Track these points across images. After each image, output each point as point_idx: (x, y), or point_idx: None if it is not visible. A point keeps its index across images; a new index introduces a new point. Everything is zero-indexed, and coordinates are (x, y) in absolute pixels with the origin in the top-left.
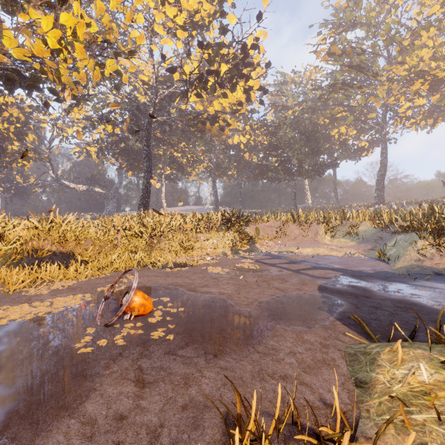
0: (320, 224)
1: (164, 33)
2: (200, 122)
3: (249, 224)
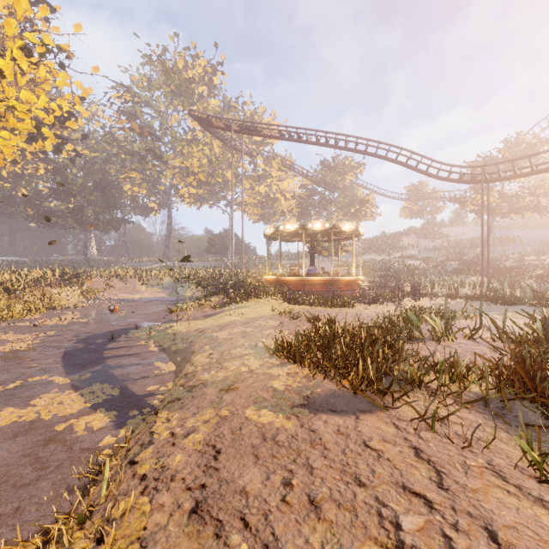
0: (136, 279)
1: None
2: None
3: (82, 280)
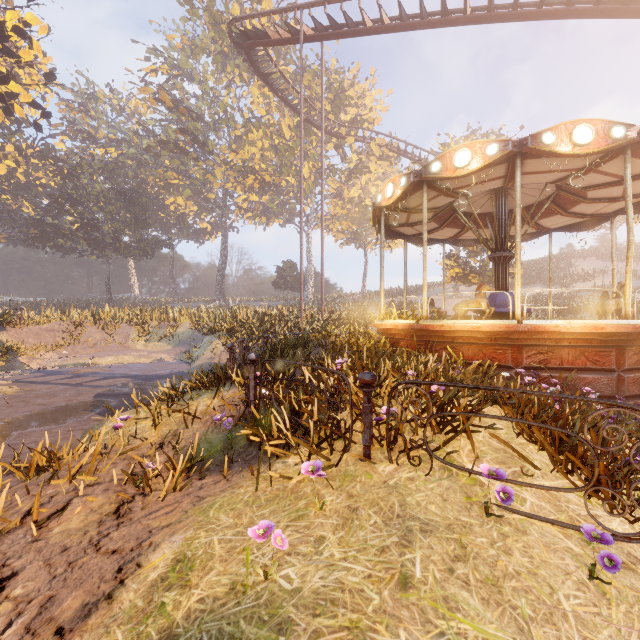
0: (133, 325)
1: None
2: None
3: (6, 328)
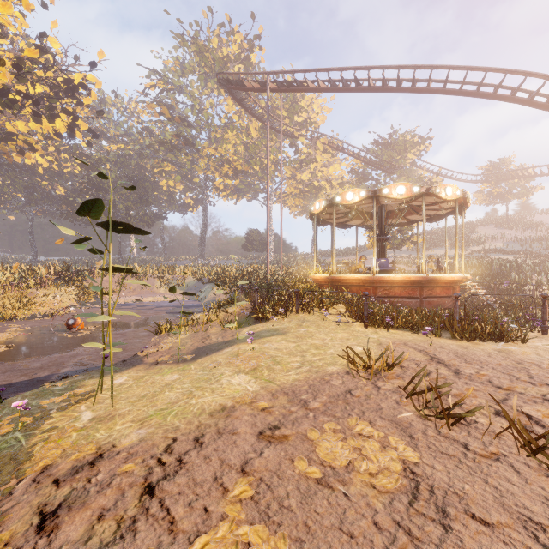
0: (156, 278)
1: None
2: None
3: (87, 279)
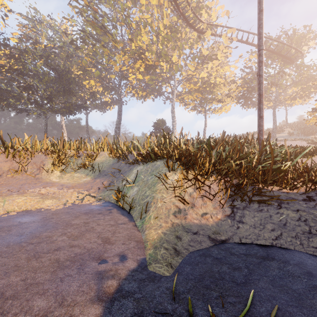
0: (49, 154)
1: None
2: None
3: None
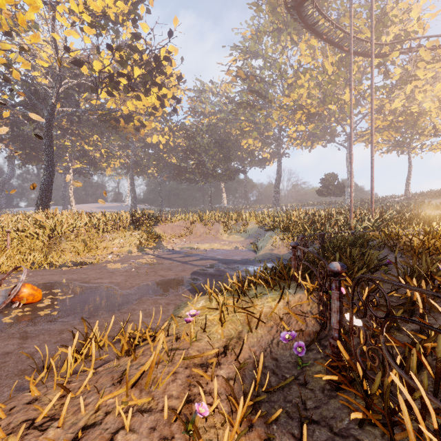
0: (221, 223)
1: (68, 25)
2: (113, 118)
3: (158, 224)
